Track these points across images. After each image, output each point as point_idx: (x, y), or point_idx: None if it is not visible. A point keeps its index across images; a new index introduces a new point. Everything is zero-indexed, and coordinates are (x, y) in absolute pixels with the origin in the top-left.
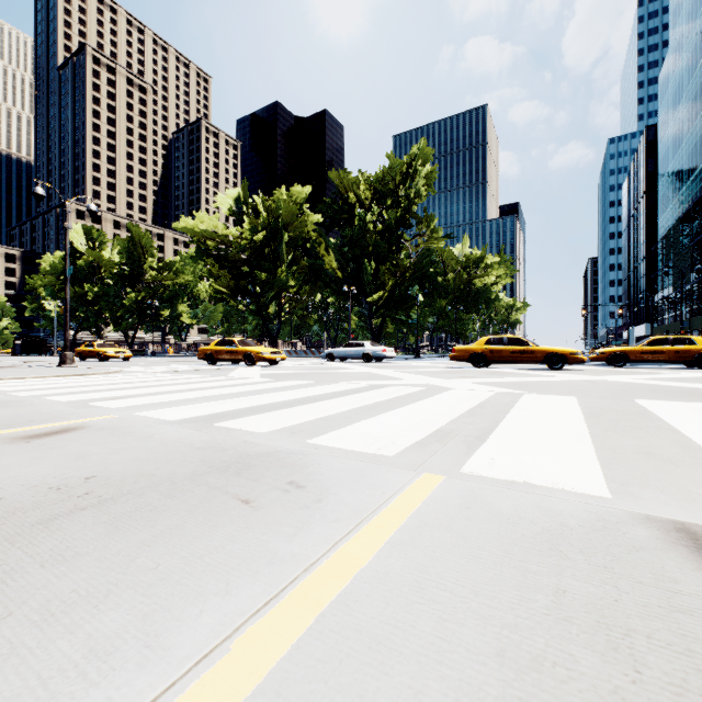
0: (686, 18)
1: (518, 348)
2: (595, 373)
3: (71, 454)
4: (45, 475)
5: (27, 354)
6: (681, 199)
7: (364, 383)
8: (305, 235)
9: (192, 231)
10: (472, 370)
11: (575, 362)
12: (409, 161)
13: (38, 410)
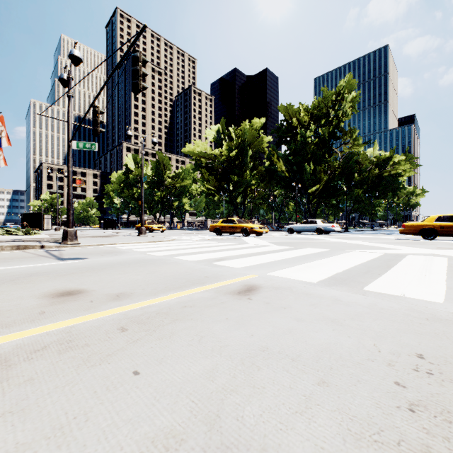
0: None
1: None
2: None
3: (319, 317)
4: (360, 346)
5: (107, 228)
6: None
7: (374, 251)
8: (261, 150)
9: (192, 153)
10: (427, 241)
11: None
12: (338, 92)
13: (192, 268)
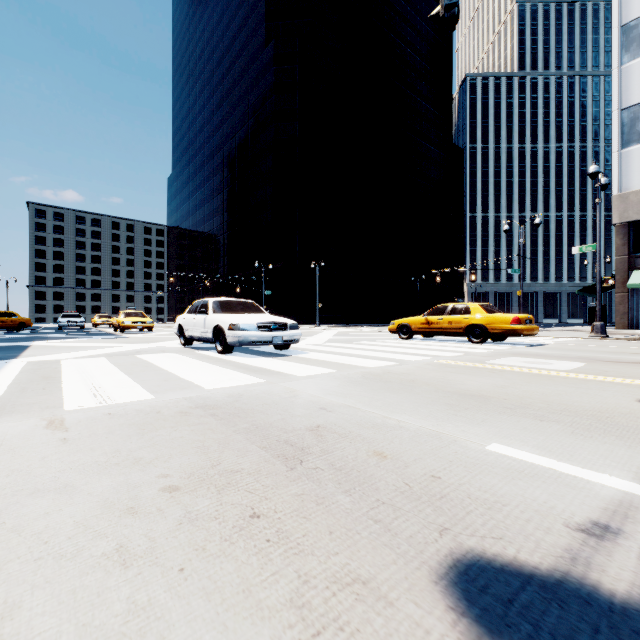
0: None
1: None
2: None
3: None
4: None
5: None
6: None
7: (359, 330)
8: None
9: None
10: None
11: None
12: None
13: None
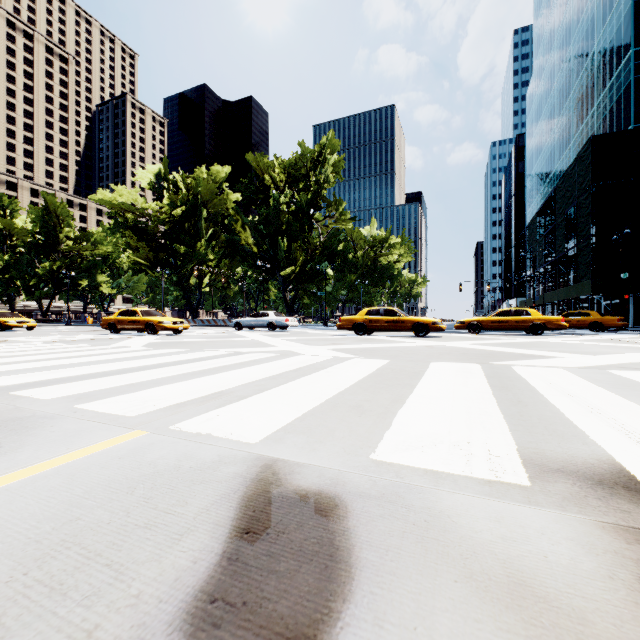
0: (544, 48)
1: (391, 318)
2: (447, 339)
3: None
4: None
5: None
6: (541, 196)
7: (231, 350)
8: (224, 212)
9: (110, 204)
10: (352, 337)
11: (435, 330)
12: (319, 150)
13: None
